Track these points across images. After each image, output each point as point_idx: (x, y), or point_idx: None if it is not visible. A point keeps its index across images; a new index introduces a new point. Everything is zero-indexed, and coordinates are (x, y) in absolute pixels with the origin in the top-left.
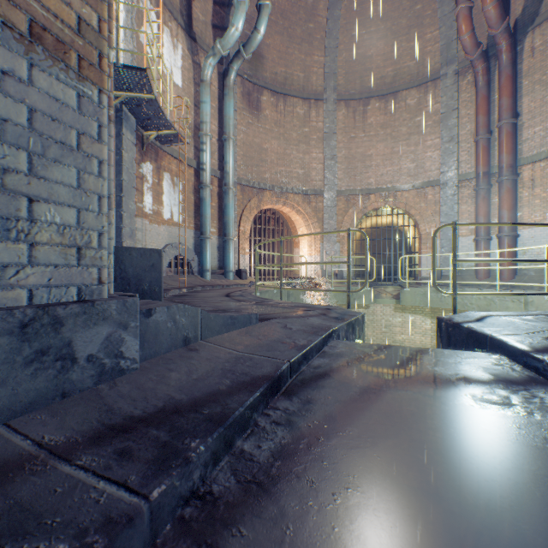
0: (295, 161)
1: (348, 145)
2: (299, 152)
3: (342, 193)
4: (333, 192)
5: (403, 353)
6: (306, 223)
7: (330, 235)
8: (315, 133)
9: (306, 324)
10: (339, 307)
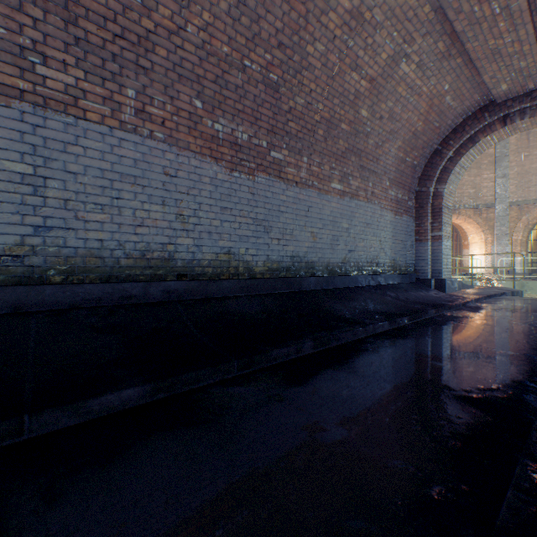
0: (466, 183)
1: (520, 163)
2: (469, 176)
3: (513, 204)
4: (504, 204)
5: (532, 298)
6: (477, 230)
7: (501, 239)
8: (485, 158)
9: (491, 290)
10: (507, 287)
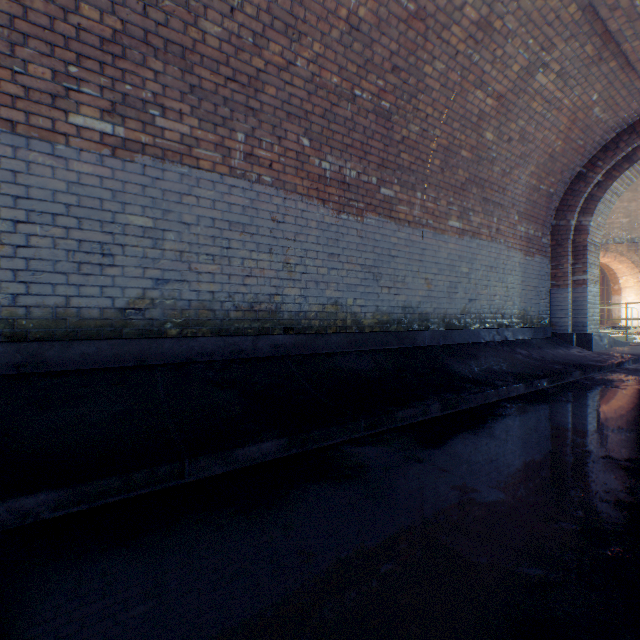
0: (617, 211)
1: None
2: (621, 202)
3: None
4: None
5: None
6: (632, 271)
7: None
8: None
9: None
10: None
